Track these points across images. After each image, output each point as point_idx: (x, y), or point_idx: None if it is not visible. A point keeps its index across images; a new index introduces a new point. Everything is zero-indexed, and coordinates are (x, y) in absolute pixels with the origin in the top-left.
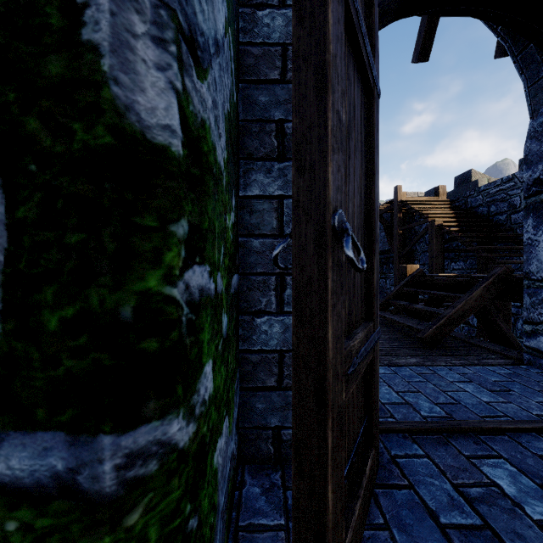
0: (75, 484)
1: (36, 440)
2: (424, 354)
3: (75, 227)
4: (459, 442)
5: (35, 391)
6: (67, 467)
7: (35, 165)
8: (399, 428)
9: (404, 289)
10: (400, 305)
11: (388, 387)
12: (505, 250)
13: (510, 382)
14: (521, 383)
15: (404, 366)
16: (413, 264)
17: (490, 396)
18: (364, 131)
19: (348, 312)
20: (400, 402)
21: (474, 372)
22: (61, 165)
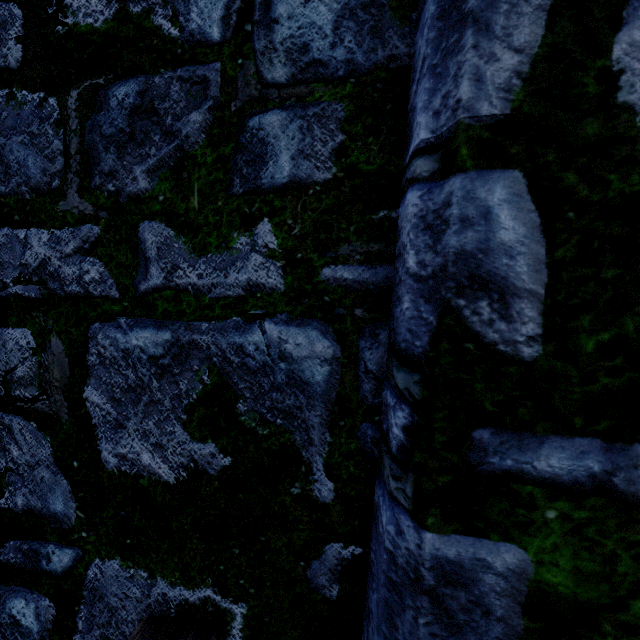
0: (611, 485)
1: (573, 444)
2: None
3: (611, 264)
4: None
5: (572, 403)
6: (602, 470)
7: (572, 213)
8: None
9: None
10: None
11: None
12: None
13: None
14: None
15: None
16: None
17: None
18: None
19: None
20: None
21: None
22: (597, 212)
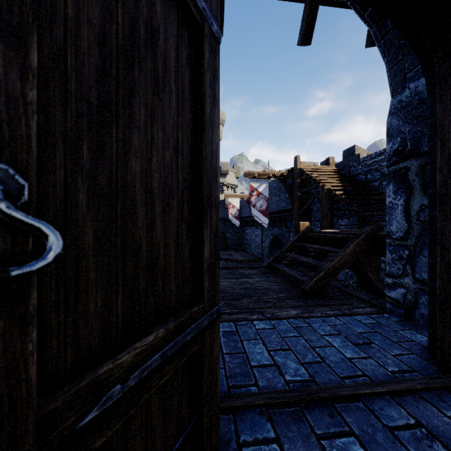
0: None
1: None
2: (305, 304)
3: None
4: (314, 415)
5: None
6: None
7: None
8: (256, 402)
9: (296, 244)
10: (291, 258)
11: (262, 345)
12: (378, 210)
13: (372, 333)
14: (382, 333)
15: (284, 319)
16: (310, 220)
17: (353, 351)
18: (190, 74)
19: (125, 310)
20: (269, 364)
21: (344, 324)
22: None
